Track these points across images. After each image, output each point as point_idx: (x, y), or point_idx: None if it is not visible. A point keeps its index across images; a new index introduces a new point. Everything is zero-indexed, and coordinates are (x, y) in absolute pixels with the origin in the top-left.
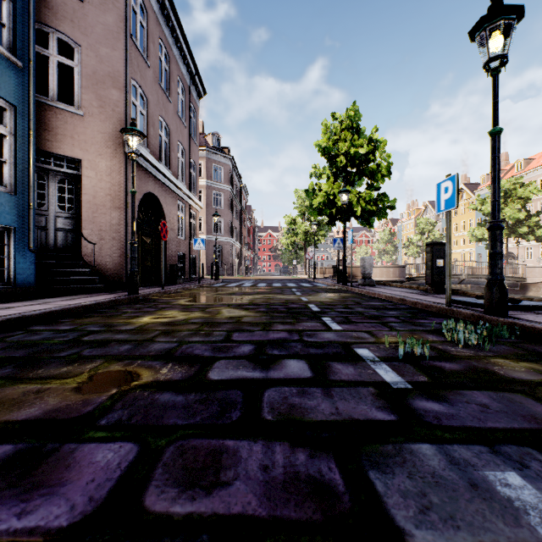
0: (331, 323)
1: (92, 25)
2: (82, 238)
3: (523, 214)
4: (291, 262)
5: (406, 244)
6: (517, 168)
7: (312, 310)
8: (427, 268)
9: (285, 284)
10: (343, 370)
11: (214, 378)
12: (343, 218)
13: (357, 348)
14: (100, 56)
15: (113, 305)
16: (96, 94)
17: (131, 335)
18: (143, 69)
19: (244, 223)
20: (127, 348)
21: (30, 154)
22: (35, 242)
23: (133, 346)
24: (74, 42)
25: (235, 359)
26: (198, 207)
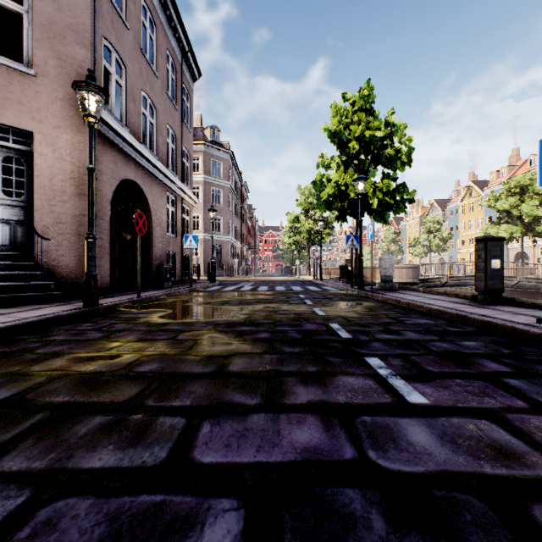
0: (392, 376)
1: None
2: (34, 232)
3: None
4: (293, 263)
5: (412, 243)
6: (530, 163)
7: (341, 337)
8: (477, 271)
9: (290, 287)
10: None
11: None
12: (355, 213)
13: None
14: (59, 2)
15: (50, 324)
16: (53, 50)
17: None
18: (120, 29)
19: (244, 222)
20: None
21: None
22: None
23: None
24: None
25: None
26: (192, 202)
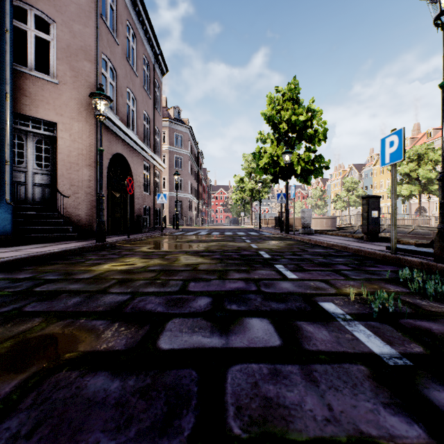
0: (285, 270)
1: (66, 4)
2: (57, 192)
3: (434, 174)
4: (239, 215)
5: (334, 199)
6: (428, 136)
7: (264, 257)
8: (363, 219)
9: (235, 232)
10: (316, 334)
11: (164, 348)
12: (285, 177)
13: (321, 301)
14: (73, 32)
15: (80, 252)
16: (69, 65)
17: (86, 285)
18: (112, 45)
19: (200, 182)
20: (75, 301)
21: (6, 115)
22: (12, 195)
23: (82, 299)
24: (49, 19)
25: (191, 317)
26: (161, 168)
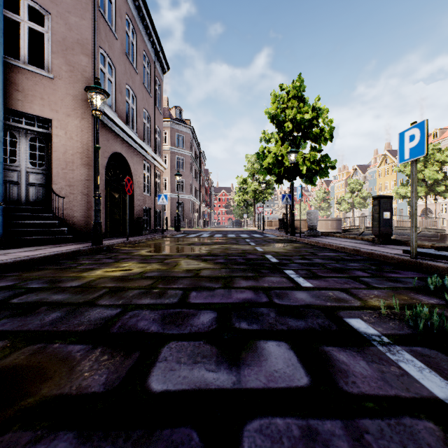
0: (297, 277)
1: None
2: (52, 192)
3: (441, 175)
4: (242, 217)
5: (338, 201)
6: (434, 136)
7: (271, 261)
8: (374, 220)
9: (239, 234)
10: (352, 366)
11: (155, 389)
12: (290, 177)
13: (347, 318)
14: (69, 24)
15: (74, 255)
16: (65, 59)
17: (71, 295)
18: (111, 40)
19: (202, 184)
20: (54, 317)
21: None
22: (2, 195)
23: (63, 314)
24: (44, 10)
25: (191, 340)
26: (162, 168)
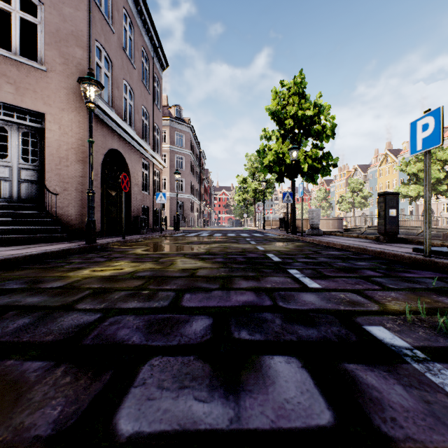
0: (302, 277)
1: None
2: (45, 189)
3: (443, 174)
4: (242, 216)
5: (339, 200)
6: None
7: (273, 260)
8: (379, 218)
9: (239, 234)
10: (386, 393)
11: (123, 431)
12: (291, 175)
13: (367, 325)
14: (63, 15)
15: (65, 254)
16: (59, 51)
17: (48, 298)
18: (107, 33)
19: (202, 183)
20: (20, 324)
21: None
22: None
23: (32, 320)
24: (37, 0)
25: (179, 354)
26: (161, 166)
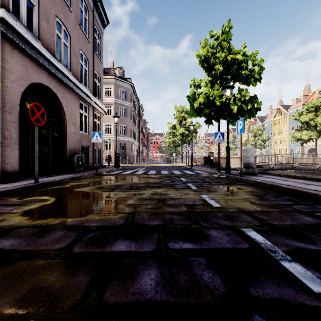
0: None
1: None
2: None
3: None
4: (171, 155)
5: (244, 143)
6: (317, 94)
7: (312, 291)
8: None
9: (171, 171)
10: None
11: None
12: (219, 117)
13: None
14: None
15: None
16: None
17: None
18: None
19: (141, 130)
20: None
21: None
22: None
23: None
24: None
25: None
26: (102, 111)
